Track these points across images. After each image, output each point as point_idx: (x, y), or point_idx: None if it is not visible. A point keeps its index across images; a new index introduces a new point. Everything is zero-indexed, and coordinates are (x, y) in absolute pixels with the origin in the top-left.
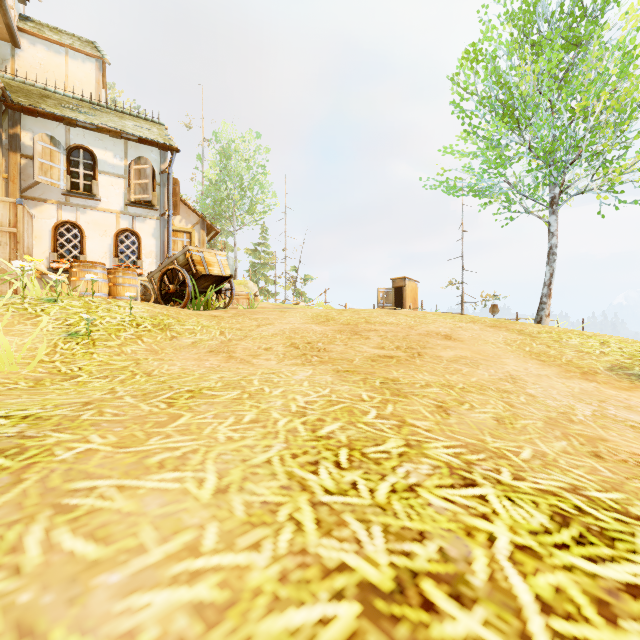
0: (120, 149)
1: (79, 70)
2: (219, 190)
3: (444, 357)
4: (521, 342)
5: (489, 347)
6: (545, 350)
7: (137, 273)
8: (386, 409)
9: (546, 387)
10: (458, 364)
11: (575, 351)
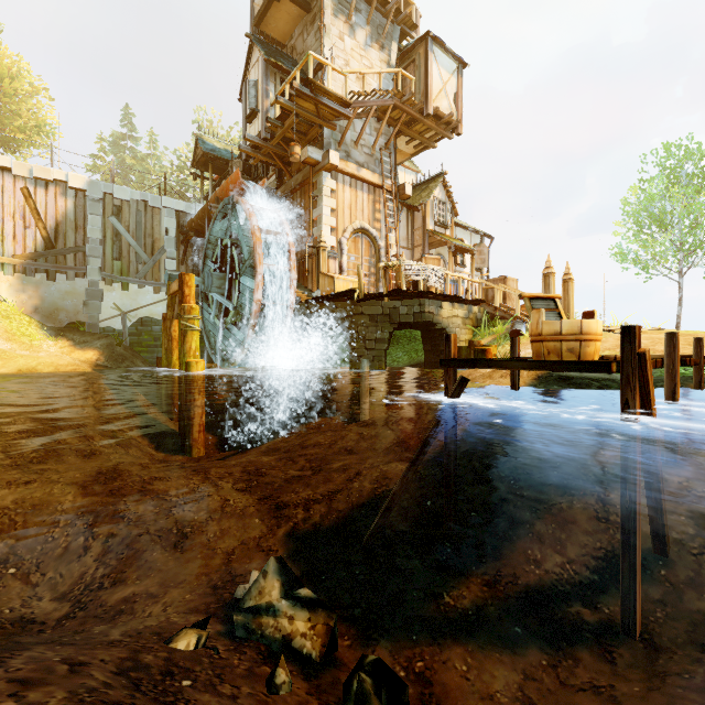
0: (469, 238)
1: (408, 180)
2: None
3: None
4: None
5: None
6: None
7: None
8: None
9: None
10: None
11: None
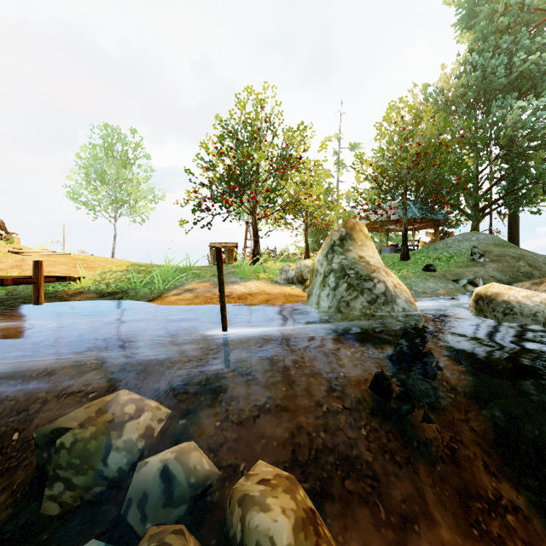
0: None
1: None
2: None
3: None
4: None
5: None
6: None
7: None
8: None
9: None
10: None
11: None
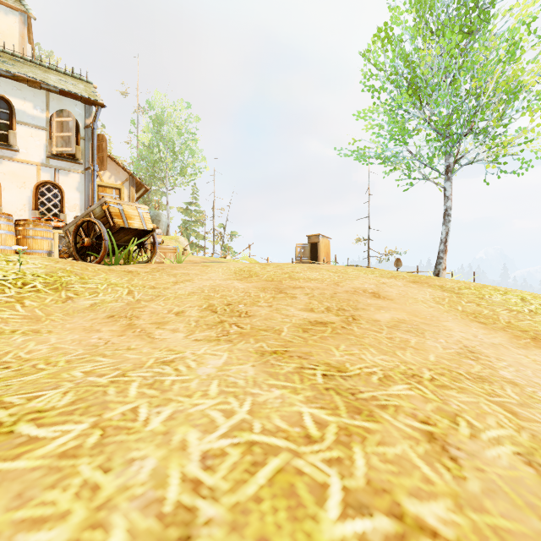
0: (41, 100)
1: (1, 22)
2: (152, 153)
3: (382, 321)
4: (450, 300)
5: (422, 306)
6: (477, 309)
7: (59, 226)
8: (354, 466)
9: (515, 364)
10: (401, 331)
11: (506, 310)
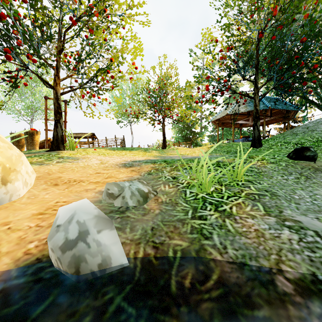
0: None
1: None
2: None
3: None
4: None
5: None
6: None
7: None
8: None
9: None
10: None
11: None
